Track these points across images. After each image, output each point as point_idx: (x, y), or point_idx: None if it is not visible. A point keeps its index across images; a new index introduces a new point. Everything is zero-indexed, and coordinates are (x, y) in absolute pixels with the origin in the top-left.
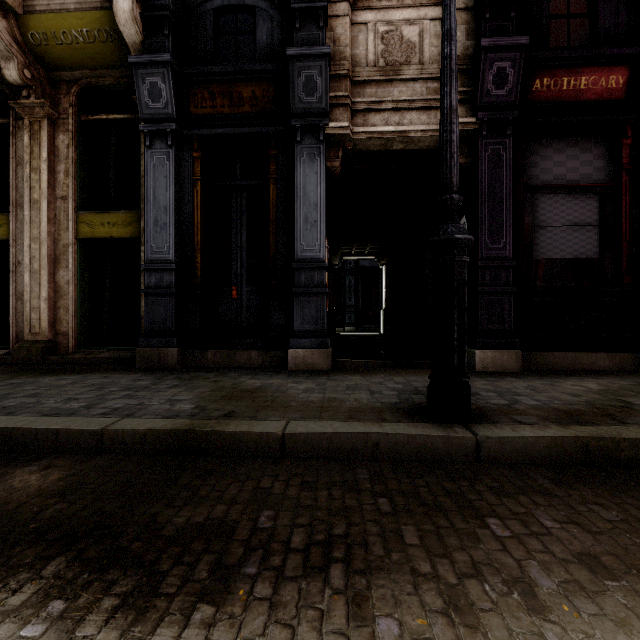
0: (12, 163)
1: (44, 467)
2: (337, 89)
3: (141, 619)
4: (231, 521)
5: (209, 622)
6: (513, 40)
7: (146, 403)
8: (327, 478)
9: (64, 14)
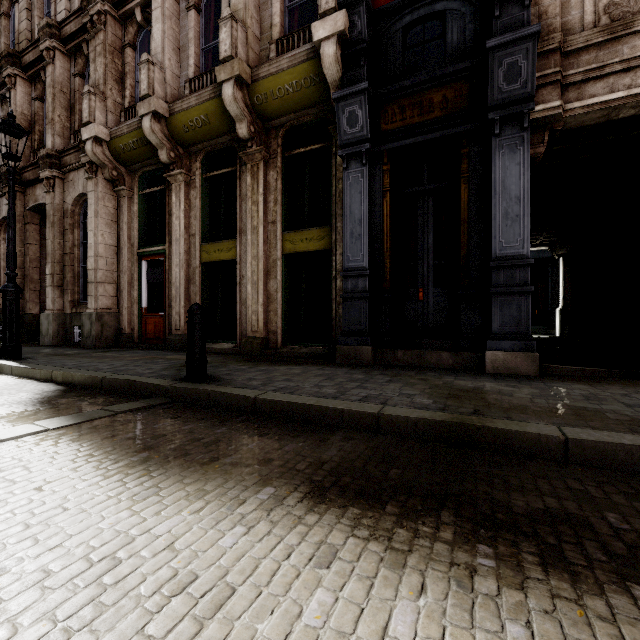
0: (239, 200)
1: (346, 438)
2: (543, 67)
3: (578, 579)
4: (576, 514)
5: None
6: None
7: (384, 394)
8: None
9: (280, 74)
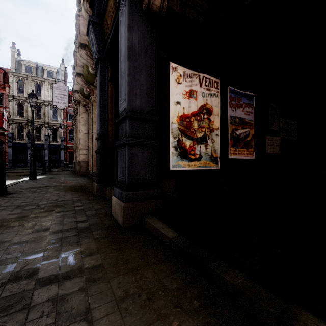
0: None
1: None
2: None
3: None
4: None
5: None
6: None
7: None
8: None
9: None
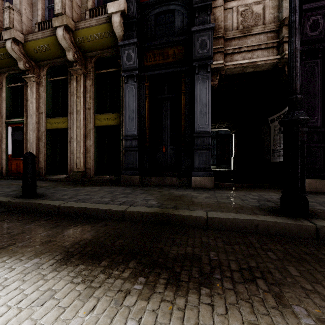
0: (69, 95)
1: (104, 225)
2: (216, 44)
3: (179, 289)
4: (197, 254)
5: (209, 295)
6: (323, 3)
7: (135, 200)
8: (234, 240)
9: (91, 28)
